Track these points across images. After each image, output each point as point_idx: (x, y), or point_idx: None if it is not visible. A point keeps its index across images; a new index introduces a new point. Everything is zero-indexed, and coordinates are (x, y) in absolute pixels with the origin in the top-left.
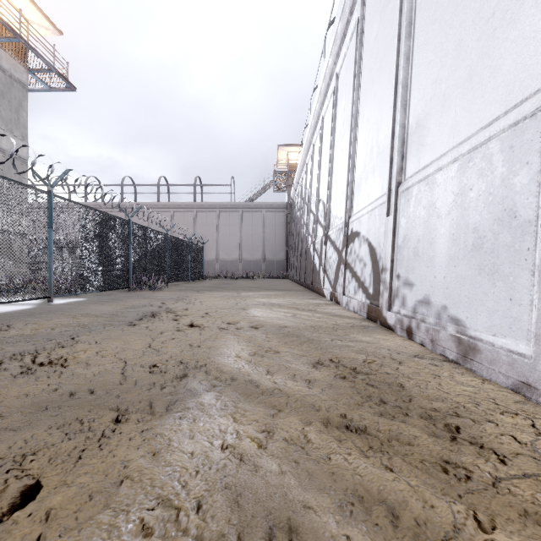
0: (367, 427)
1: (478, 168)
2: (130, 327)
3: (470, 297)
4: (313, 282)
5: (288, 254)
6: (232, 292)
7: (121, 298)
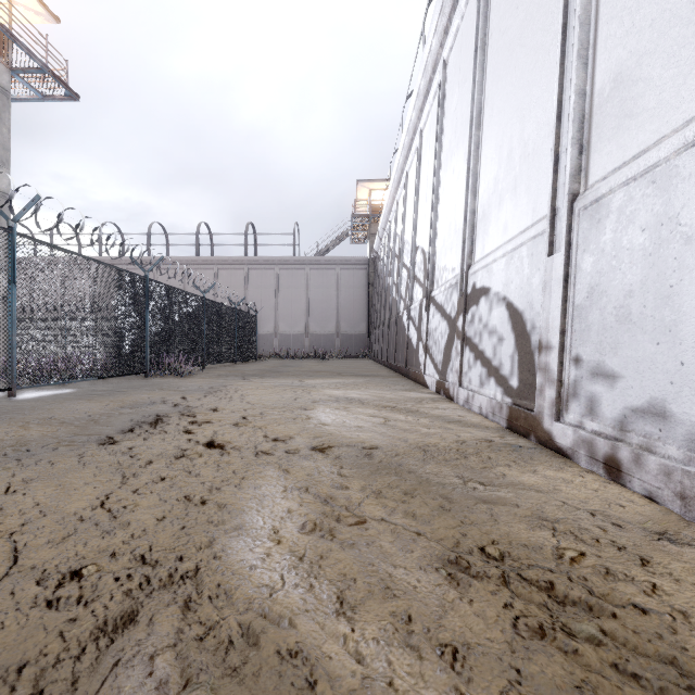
0: None
1: None
2: (100, 449)
3: None
4: (407, 365)
5: (371, 325)
6: (291, 380)
7: (125, 390)
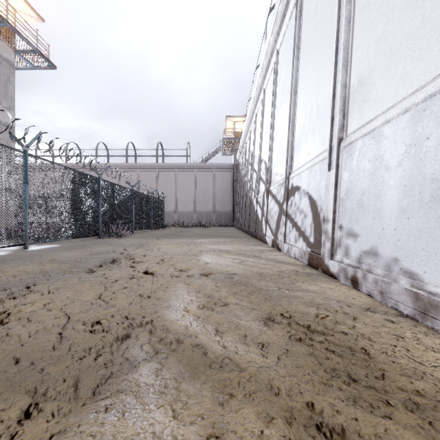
0: (345, 429)
1: (436, 116)
2: (88, 275)
3: (428, 251)
4: (256, 230)
5: (234, 206)
6: (186, 239)
7: (89, 245)
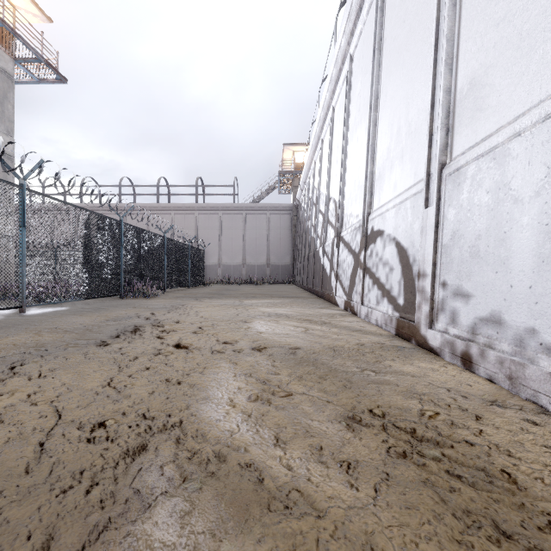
0: None
1: None
2: (98, 349)
3: None
4: (322, 289)
5: (294, 258)
6: (233, 300)
7: (107, 307)
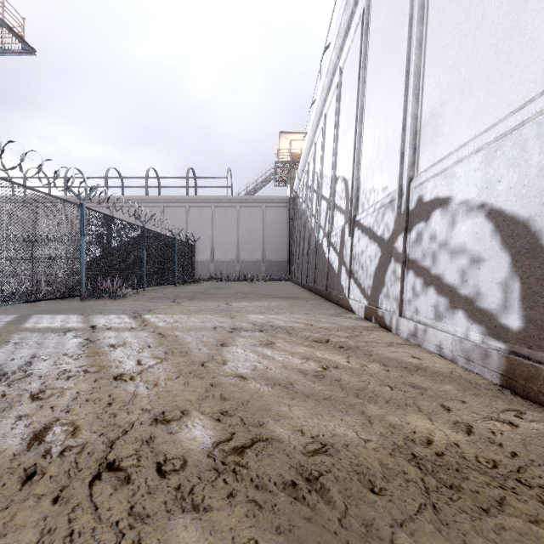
0: None
1: None
2: None
3: None
4: (328, 288)
5: (291, 253)
6: (218, 302)
7: (44, 315)
